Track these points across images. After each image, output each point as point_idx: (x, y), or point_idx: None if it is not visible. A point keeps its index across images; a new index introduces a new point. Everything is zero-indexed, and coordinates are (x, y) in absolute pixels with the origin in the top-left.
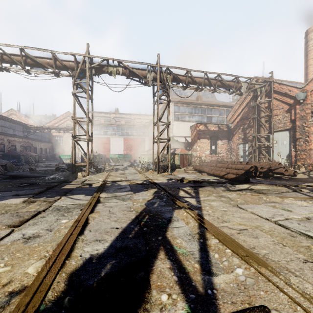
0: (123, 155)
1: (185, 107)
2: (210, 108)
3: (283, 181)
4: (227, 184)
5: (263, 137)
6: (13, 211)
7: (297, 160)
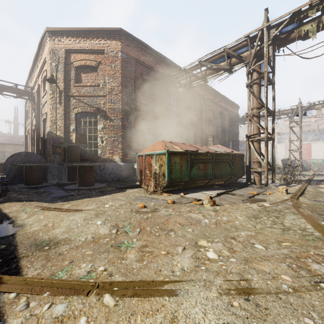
0: None
1: None
2: None
3: None
4: None
5: None
6: None
7: None
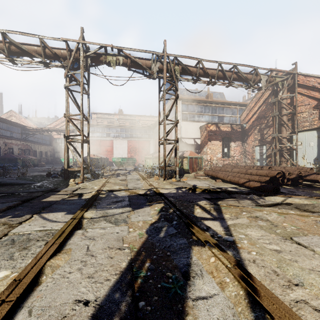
0: (127, 159)
1: (194, 105)
2: (221, 107)
3: None
4: (253, 196)
5: (285, 138)
6: None
7: None
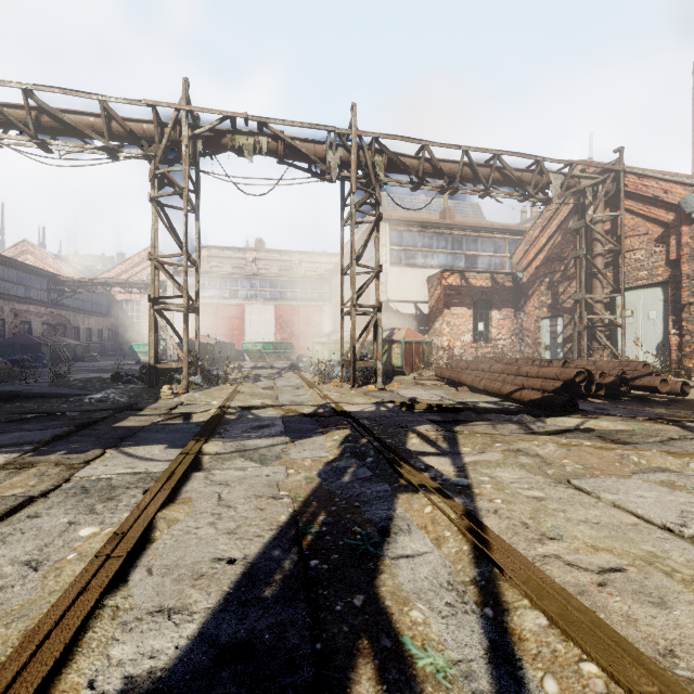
0: (275, 345)
1: (415, 233)
2: (472, 237)
3: (659, 408)
4: (524, 416)
5: (600, 302)
6: None
7: (683, 355)
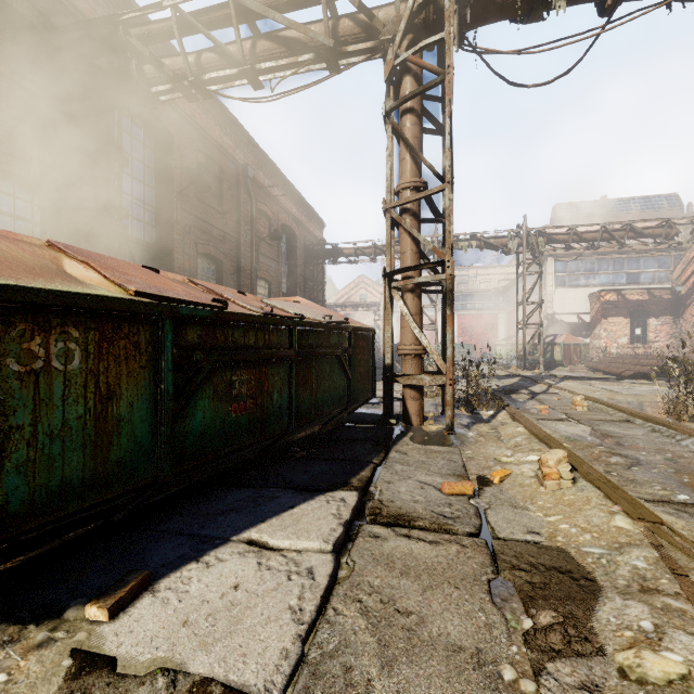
0: (459, 346)
1: (577, 262)
2: (634, 258)
3: None
4: (610, 379)
5: None
6: None
7: None
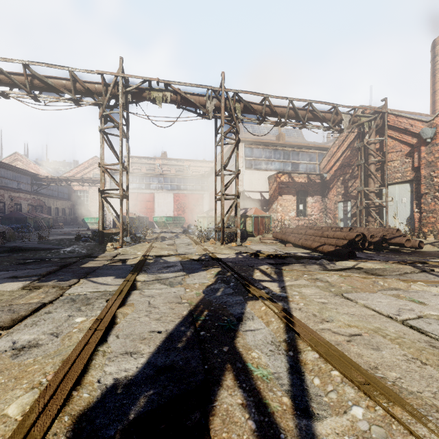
0: (173, 218)
1: (260, 149)
2: (296, 151)
3: (404, 256)
4: (323, 261)
5: (372, 192)
6: (5, 302)
7: (422, 225)
